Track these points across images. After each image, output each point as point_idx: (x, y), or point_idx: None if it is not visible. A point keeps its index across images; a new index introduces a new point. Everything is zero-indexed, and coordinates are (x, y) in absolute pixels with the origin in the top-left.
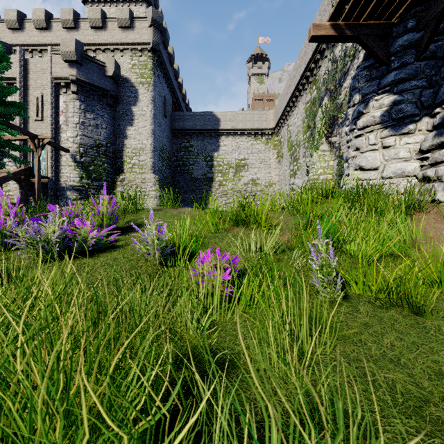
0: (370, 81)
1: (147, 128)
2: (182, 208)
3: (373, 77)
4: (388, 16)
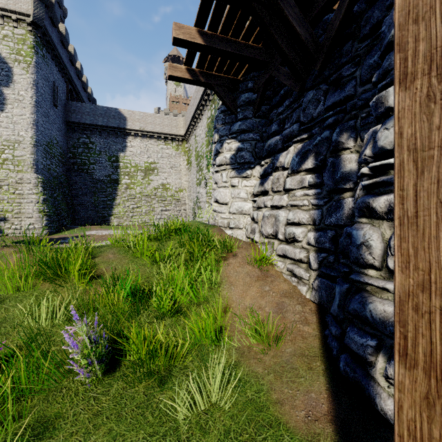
0: (225, 125)
1: (26, 117)
2: (6, 248)
3: (227, 122)
4: (235, 74)
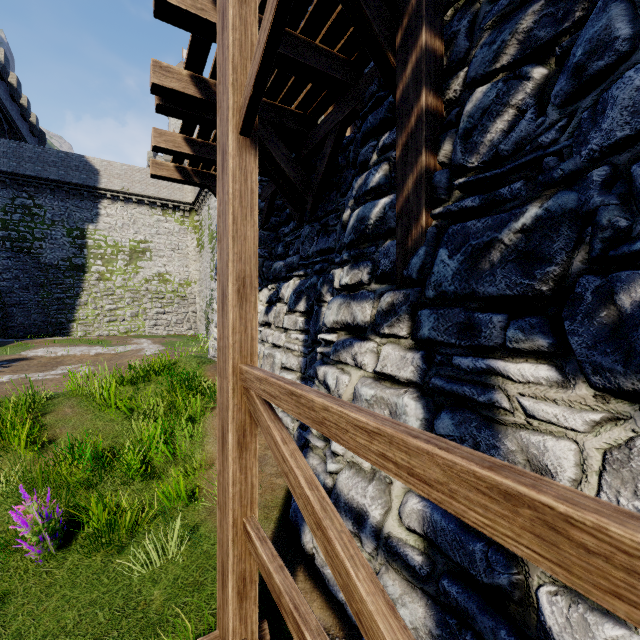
0: None
1: None
2: None
3: None
4: None
